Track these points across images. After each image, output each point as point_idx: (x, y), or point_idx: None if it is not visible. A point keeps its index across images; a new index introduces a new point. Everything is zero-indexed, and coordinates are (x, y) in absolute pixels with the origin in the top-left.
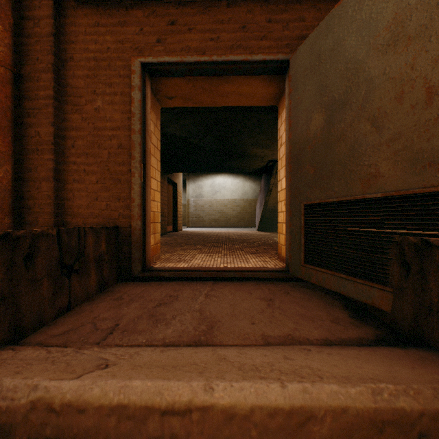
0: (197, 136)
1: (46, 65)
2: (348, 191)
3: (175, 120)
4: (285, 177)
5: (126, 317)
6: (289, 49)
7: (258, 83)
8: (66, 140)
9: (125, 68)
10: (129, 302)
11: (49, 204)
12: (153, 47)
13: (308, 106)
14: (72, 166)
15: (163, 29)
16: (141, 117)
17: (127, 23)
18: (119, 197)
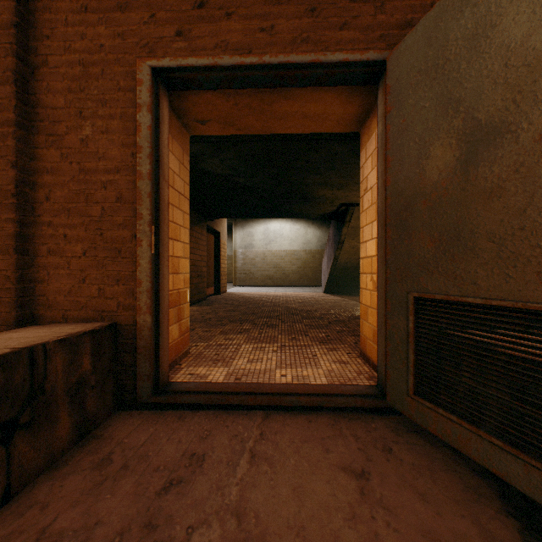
0: (245, 173)
1: (4, 72)
2: (510, 290)
3: (212, 153)
4: (377, 244)
5: (100, 532)
6: (384, 44)
7: (334, 98)
8: (37, 188)
9: (127, 76)
10: (119, 473)
11: (8, 289)
12: (170, 43)
13: (422, 135)
14: (46, 229)
15: (186, 15)
16: (152, 153)
17: (130, 6)
18: (117, 278)
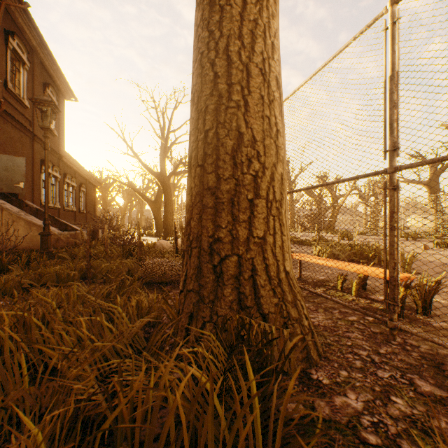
0: None
1: None
2: None
3: None
4: None
5: None
6: None
7: None
8: None
9: None
10: None
11: None
12: None
13: None
14: None
15: None
16: None
17: None
18: None
